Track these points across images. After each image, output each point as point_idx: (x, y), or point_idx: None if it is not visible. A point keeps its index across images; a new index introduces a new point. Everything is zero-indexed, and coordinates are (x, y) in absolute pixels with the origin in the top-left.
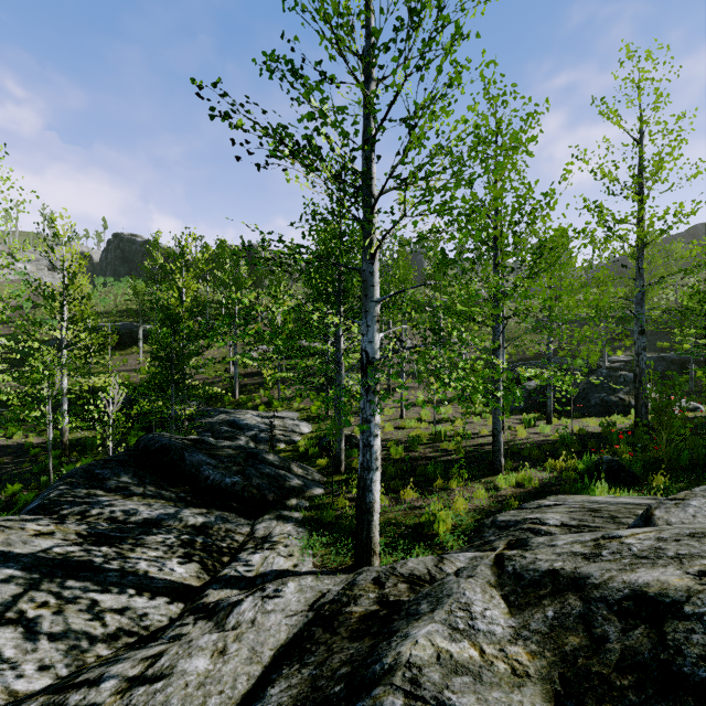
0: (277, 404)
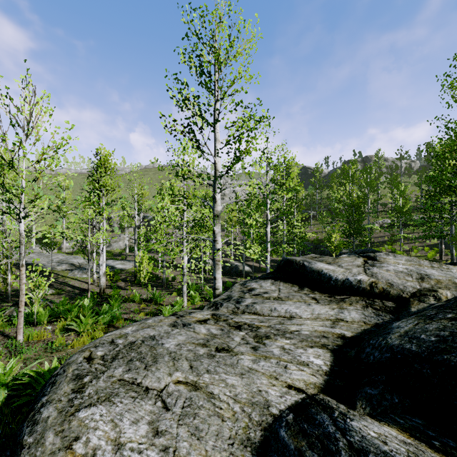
0: (399, 252)
